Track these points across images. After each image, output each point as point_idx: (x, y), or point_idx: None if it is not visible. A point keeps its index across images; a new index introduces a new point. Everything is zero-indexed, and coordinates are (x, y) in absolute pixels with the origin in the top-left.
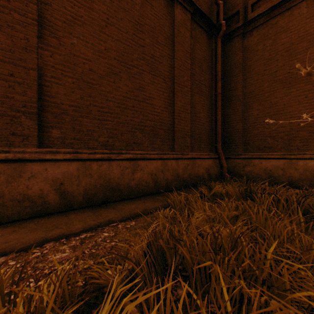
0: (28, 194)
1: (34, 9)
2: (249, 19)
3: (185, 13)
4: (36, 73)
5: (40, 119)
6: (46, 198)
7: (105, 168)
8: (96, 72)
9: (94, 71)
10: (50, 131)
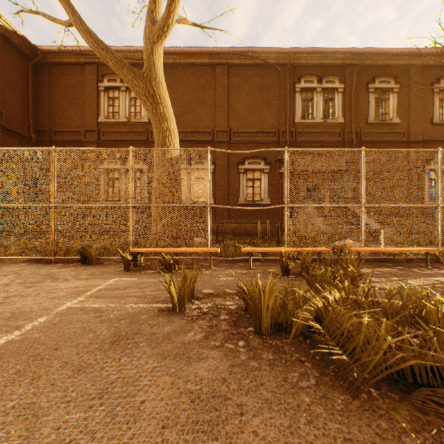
0: None
1: None
2: (53, 139)
3: None
4: None
5: None
6: None
7: None
8: None
9: None
10: None
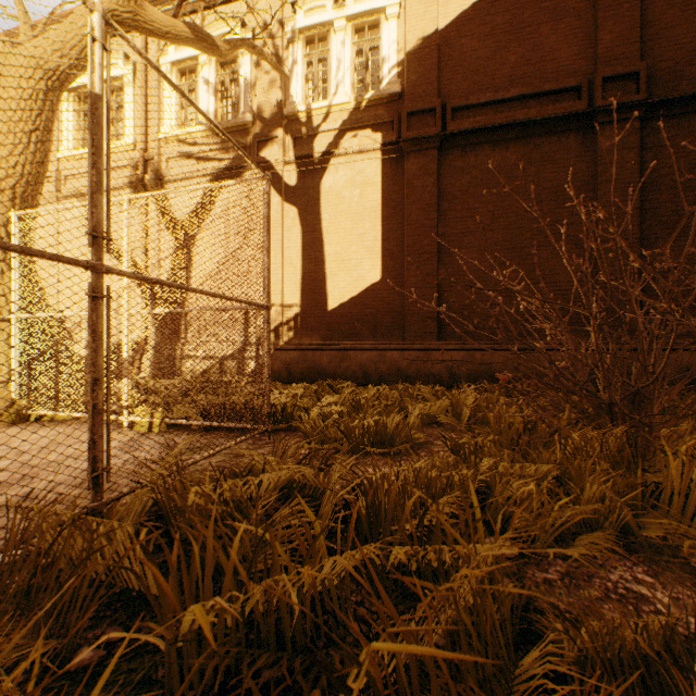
0: (431, 371)
1: (435, 245)
2: None
3: (622, 127)
4: (436, 289)
5: (439, 321)
6: (441, 376)
7: (487, 357)
8: (481, 271)
9: (480, 270)
10: (445, 328)
